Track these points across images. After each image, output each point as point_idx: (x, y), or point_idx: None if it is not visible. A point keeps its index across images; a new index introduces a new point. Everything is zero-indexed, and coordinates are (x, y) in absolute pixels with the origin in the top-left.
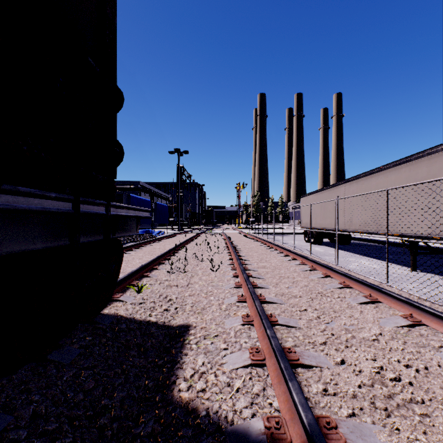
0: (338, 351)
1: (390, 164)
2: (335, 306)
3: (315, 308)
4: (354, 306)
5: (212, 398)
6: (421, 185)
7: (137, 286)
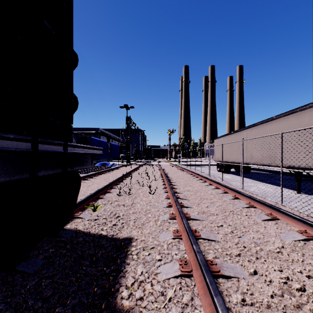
0: (251, 263)
1: (280, 115)
2: (244, 222)
3: (229, 224)
4: (258, 222)
5: (149, 307)
6: (305, 130)
7: (93, 206)
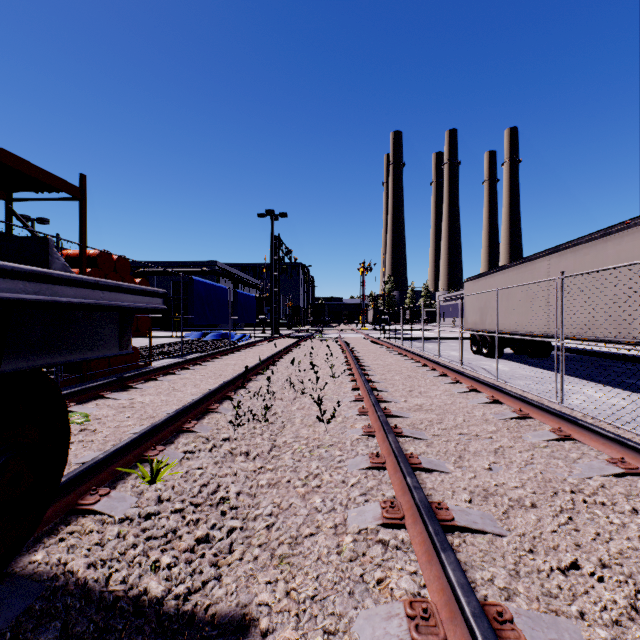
0: None
1: None
2: None
3: (598, 558)
4: None
5: None
6: None
7: (150, 466)
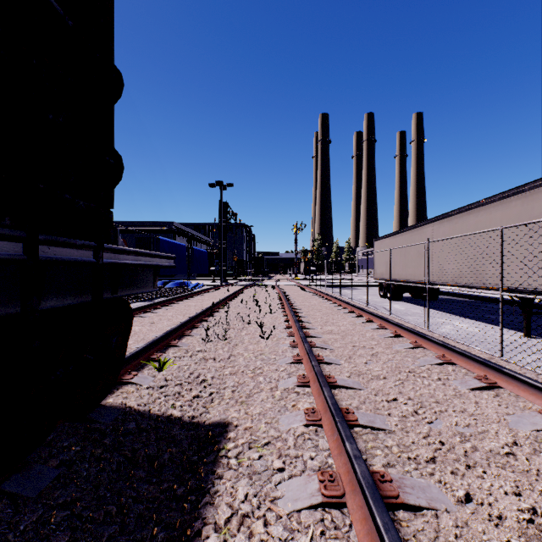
0: (457, 476)
1: (494, 196)
2: (437, 393)
3: (408, 396)
4: (463, 393)
5: None
6: (539, 224)
7: (158, 361)
